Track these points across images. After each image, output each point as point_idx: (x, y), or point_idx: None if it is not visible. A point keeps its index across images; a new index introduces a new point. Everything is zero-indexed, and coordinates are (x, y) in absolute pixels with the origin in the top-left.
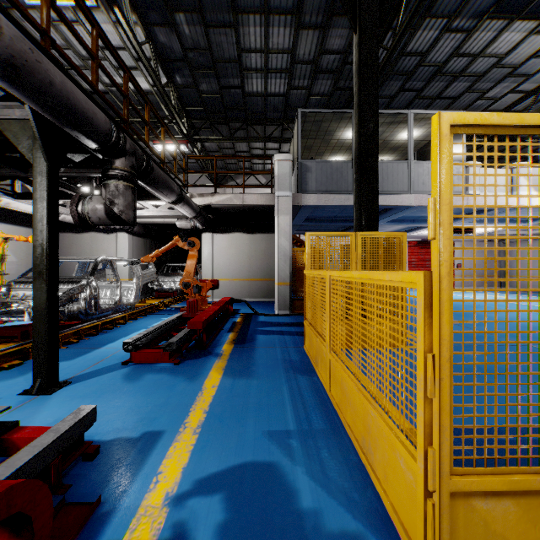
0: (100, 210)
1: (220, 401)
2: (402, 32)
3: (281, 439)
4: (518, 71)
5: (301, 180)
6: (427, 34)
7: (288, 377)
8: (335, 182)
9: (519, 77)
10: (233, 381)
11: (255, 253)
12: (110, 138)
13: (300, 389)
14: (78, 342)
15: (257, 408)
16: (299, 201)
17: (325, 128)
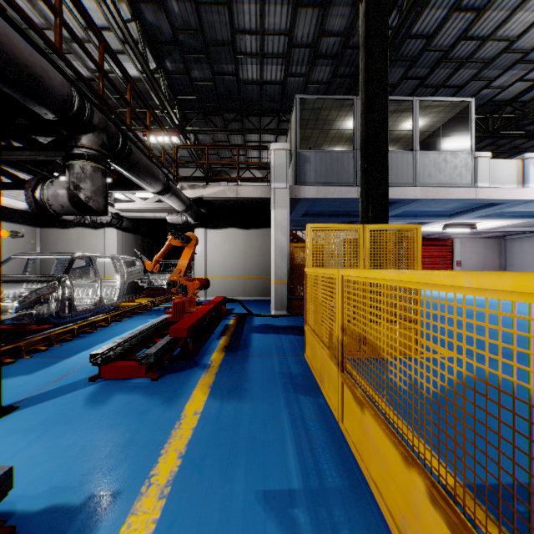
0: (63, 196)
1: (202, 437)
2: (411, 7)
3: (282, 506)
4: (528, 57)
5: (299, 172)
6: (434, 14)
7: (289, 399)
8: (335, 173)
9: (529, 63)
10: (220, 405)
11: (250, 249)
12: (71, 107)
13: (304, 417)
14: (48, 349)
15: (249, 450)
16: (296, 193)
17: (324, 117)
